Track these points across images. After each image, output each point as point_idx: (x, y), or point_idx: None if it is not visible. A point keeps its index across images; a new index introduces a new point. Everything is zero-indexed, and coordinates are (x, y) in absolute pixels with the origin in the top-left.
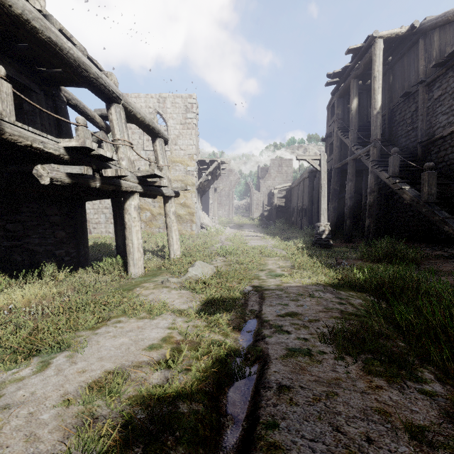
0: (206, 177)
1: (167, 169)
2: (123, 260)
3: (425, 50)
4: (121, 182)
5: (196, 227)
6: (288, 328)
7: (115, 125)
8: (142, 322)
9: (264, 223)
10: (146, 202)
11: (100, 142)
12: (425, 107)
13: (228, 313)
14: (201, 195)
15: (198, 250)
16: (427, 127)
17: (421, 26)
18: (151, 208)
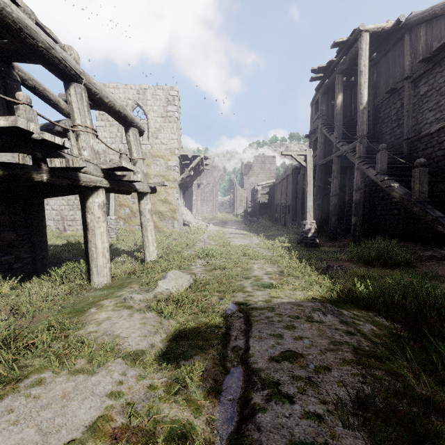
0: (189, 173)
1: (142, 163)
2: (87, 266)
3: (411, 45)
4: (80, 175)
5: (178, 224)
6: (288, 389)
7: (75, 109)
8: (71, 383)
9: (247, 220)
10: (125, 198)
11: (66, 131)
12: (411, 103)
13: (203, 355)
14: (184, 191)
15: (177, 251)
16: (413, 123)
17: (406, 21)
18: (130, 204)
